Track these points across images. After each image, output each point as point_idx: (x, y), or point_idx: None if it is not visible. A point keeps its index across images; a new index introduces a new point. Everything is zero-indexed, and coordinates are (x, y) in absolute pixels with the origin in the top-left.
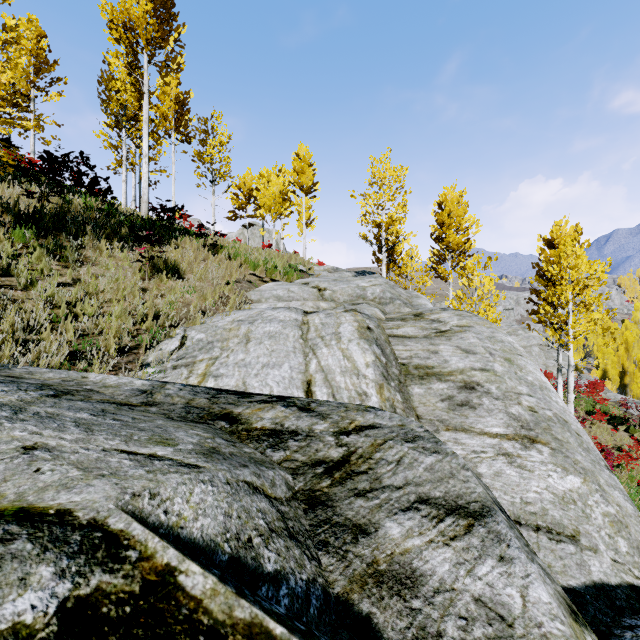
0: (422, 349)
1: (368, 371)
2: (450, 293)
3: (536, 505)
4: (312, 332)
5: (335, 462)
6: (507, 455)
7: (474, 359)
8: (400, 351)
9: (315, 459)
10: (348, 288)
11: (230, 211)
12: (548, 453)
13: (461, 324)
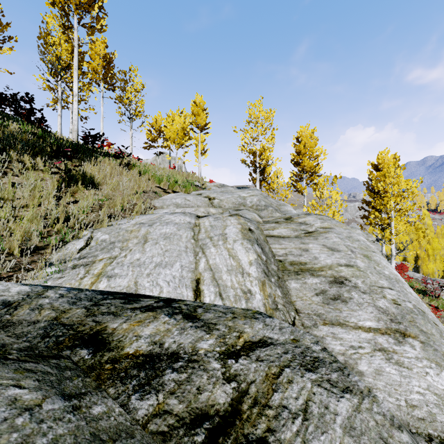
0: (295, 247)
1: (251, 269)
2: (305, 203)
3: (422, 409)
4: (202, 233)
5: (222, 416)
6: (383, 351)
7: (339, 256)
8: (277, 249)
9: (195, 409)
10: (232, 198)
11: (145, 143)
12: (419, 347)
13: (324, 226)
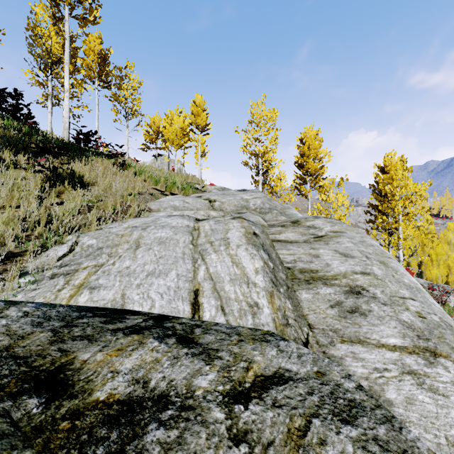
0: (304, 253)
1: (258, 278)
2: (309, 206)
3: None
4: (202, 237)
5: None
6: (413, 374)
7: (353, 262)
8: (284, 255)
9: None
10: (234, 200)
11: (143, 144)
12: (453, 369)
13: (334, 230)
